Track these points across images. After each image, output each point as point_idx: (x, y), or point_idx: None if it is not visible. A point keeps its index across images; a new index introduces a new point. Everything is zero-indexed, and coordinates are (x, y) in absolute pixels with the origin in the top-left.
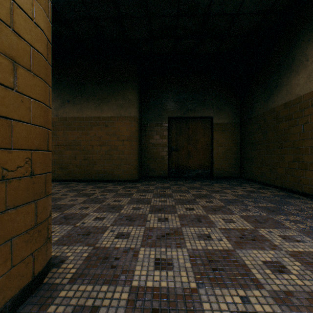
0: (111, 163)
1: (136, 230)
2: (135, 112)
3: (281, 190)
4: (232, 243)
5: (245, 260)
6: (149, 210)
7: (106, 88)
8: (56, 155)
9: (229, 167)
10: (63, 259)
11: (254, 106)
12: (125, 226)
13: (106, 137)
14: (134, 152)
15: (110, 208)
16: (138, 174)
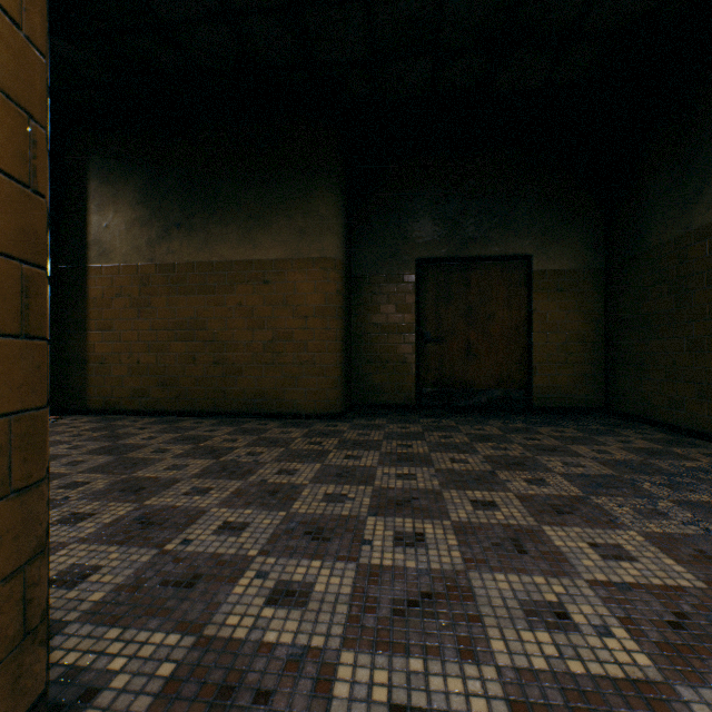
0: (277, 371)
1: (330, 573)
2: (334, 246)
3: None
4: (651, 649)
5: None
6: (371, 505)
7: (266, 191)
8: (152, 354)
9: (574, 385)
10: (95, 685)
11: (647, 224)
12: (300, 557)
13: (265, 309)
14: (332, 345)
15: (266, 495)
16: (343, 399)
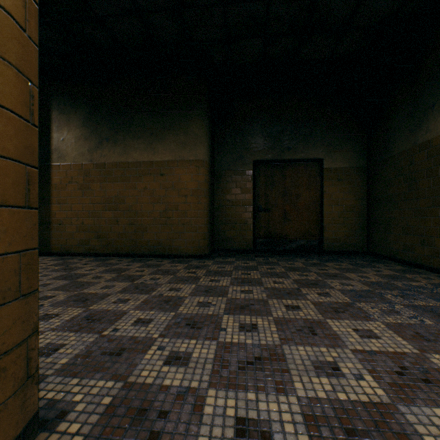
0: (168, 229)
1: (201, 347)
2: (203, 153)
3: None
4: (385, 386)
5: (425, 436)
6: (225, 308)
7: (162, 119)
8: (91, 218)
9: (348, 237)
10: (65, 409)
11: (391, 140)
12: (183, 338)
13: (161, 191)
14: (202, 213)
15: (162, 303)
16: (209, 246)
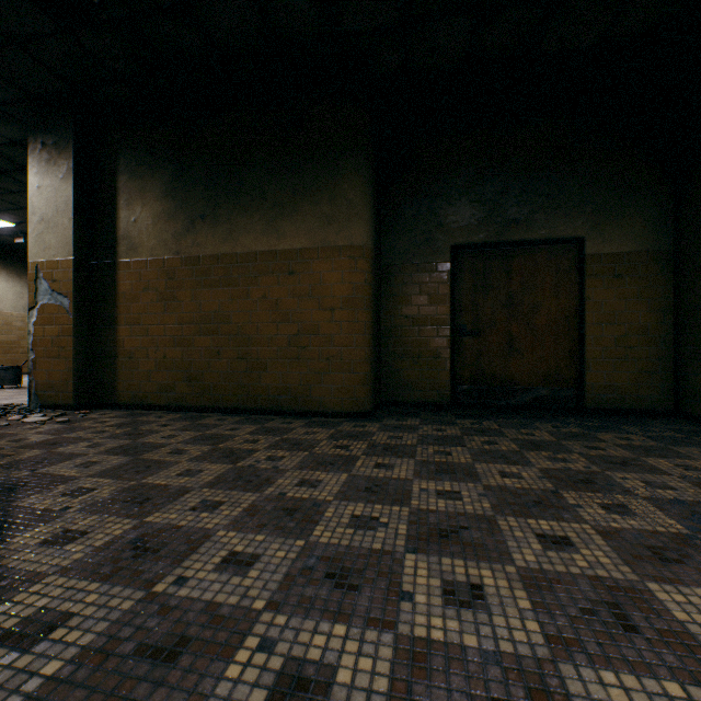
0: (302, 367)
1: (358, 649)
2: (363, 233)
3: None
4: None
5: None
6: (408, 535)
7: (291, 177)
8: (178, 348)
9: (635, 384)
10: None
11: None
12: (318, 616)
13: (290, 301)
14: (360, 339)
15: (283, 514)
16: (372, 397)
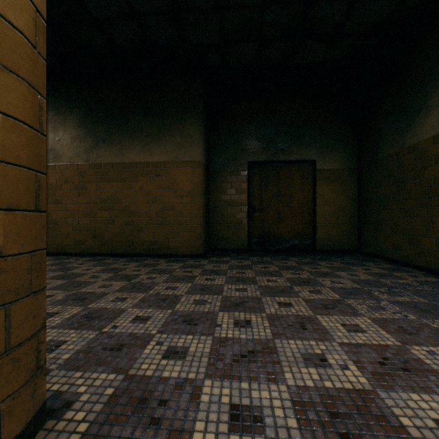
0: (164, 229)
1: (198, 342)
2: (199, 154)
3: (430, 274)
4: (368, 375)
5: (401, 417)
6: (221, 305)
7: (158, 120)
8: (87, 218)
9: (340, 237)
10: (71, 399)
11: (381, 143)
12: (181, 334)
13: (157, 191)
14: (197, 213)
15: (160, 301)
16: (204, 246)
